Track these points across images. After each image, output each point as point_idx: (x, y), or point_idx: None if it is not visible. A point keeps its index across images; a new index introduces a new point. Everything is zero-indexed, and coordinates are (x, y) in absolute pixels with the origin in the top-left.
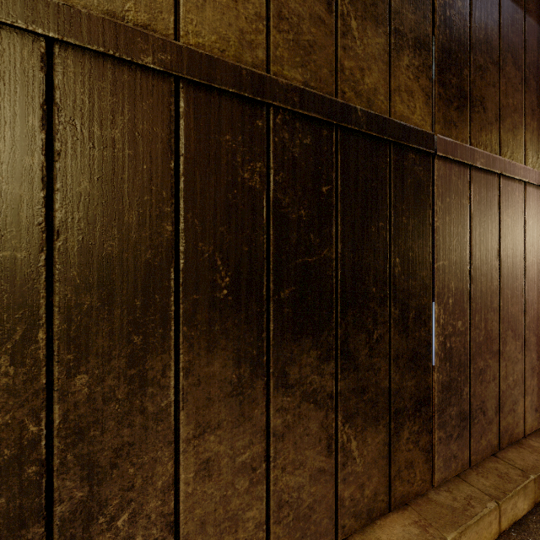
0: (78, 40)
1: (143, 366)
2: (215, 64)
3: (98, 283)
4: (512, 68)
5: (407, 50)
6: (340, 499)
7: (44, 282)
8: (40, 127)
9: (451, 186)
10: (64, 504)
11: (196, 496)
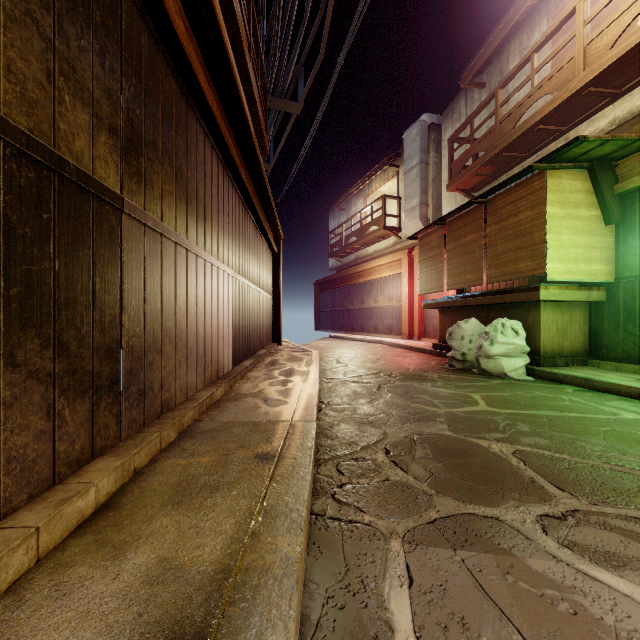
0: None
1: None
2: None
3: None
4: (169, 166)
5: (104, 131)
6: (57, 453)
7: None
8: None
9: (133, 235)
10: None
11: None
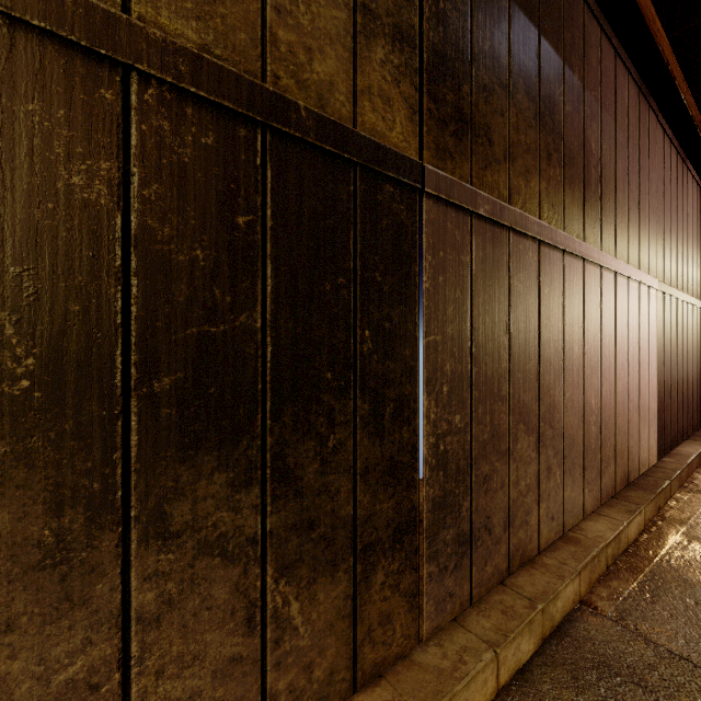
0: None
1: None
2: None
3: None
4: (525, 98)
5: (381, 39)
6: (270, 696)
7: None
8: None
9: (446, 237)
10: None
11: None
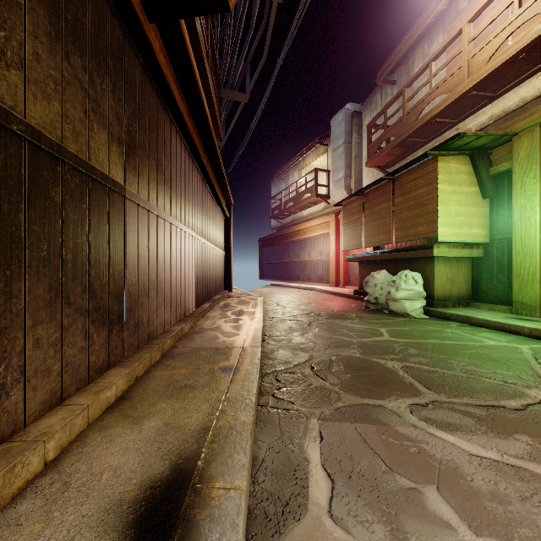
0: None
1: (11, 287)
2: (42, 136)
3: None
4: (153, 160)
5: (115, 143)
6: (90, 362)
7: None
8: None
9: (131, 213)
10: None
11: (33, 357)
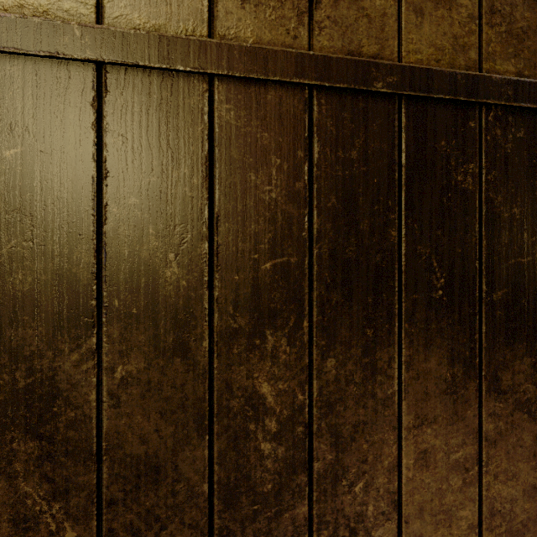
0: (330, 81)
1: (374, 356)
2: (433, 75)
3: (341, 282)
4: None
5: None
6: None
7: (307, 281)
8: (305, 158)
9: None
10: (319, 462)
11: (415, 482)
